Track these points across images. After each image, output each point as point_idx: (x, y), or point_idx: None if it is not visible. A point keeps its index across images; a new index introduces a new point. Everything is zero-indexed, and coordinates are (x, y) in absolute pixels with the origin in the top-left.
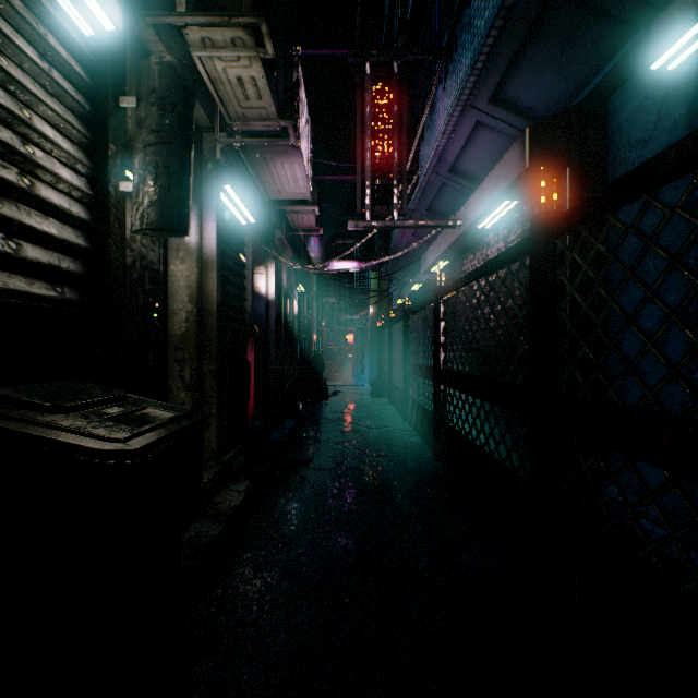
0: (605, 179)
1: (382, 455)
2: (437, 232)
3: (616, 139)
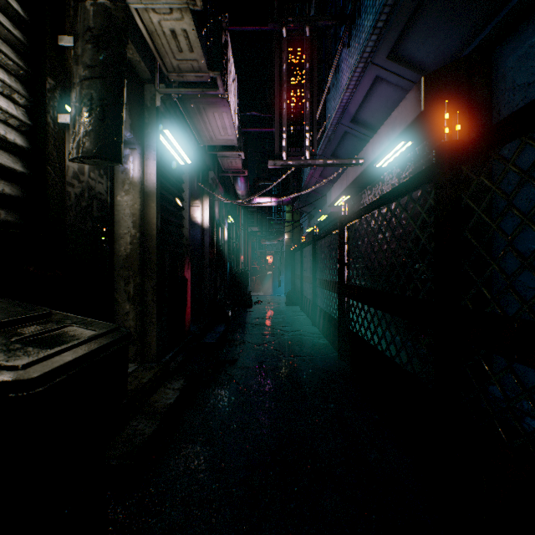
0: (490, 120)
1: (296, 355)
2: (340, 173)
3: (501, 85)
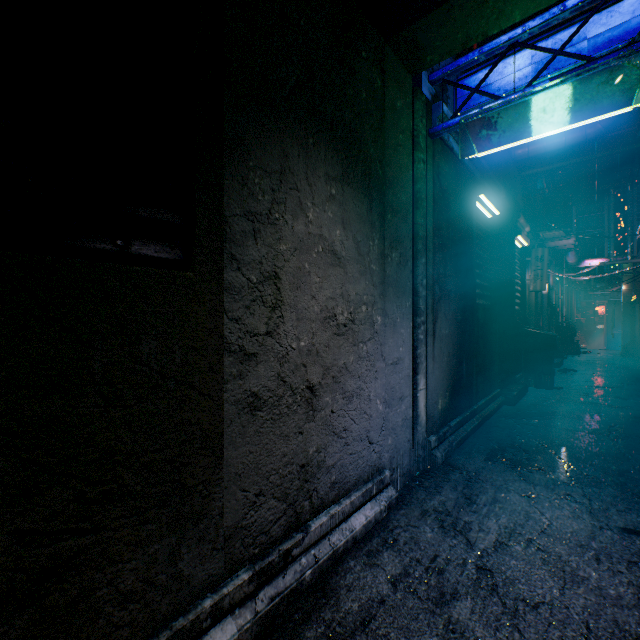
0: None
1: (621, 374)
2: None
3: None
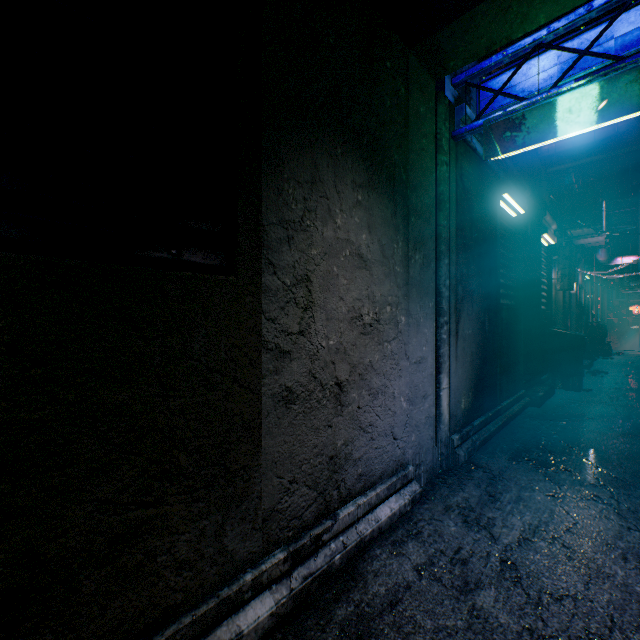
0: None
1: None
2: None
3: None
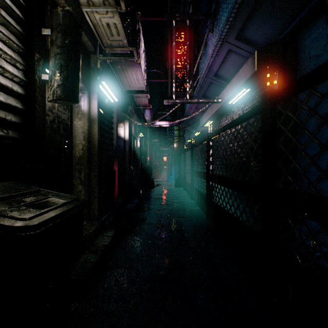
0: (296, 76)
1: (181, 216)
2: (207, 107)
3: (302, 55)
